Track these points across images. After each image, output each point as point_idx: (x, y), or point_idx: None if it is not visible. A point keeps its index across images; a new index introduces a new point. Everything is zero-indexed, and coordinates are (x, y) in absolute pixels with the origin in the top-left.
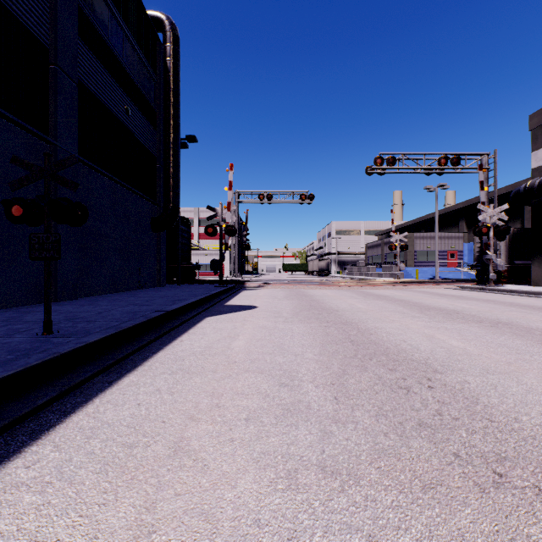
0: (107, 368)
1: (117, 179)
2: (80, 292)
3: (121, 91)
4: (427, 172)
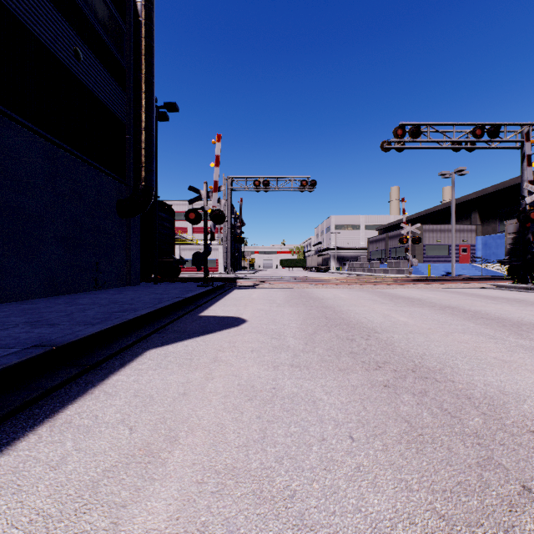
0: None
1: (55, 140)
2: None
3: (66, 24)
4: (456, 147)
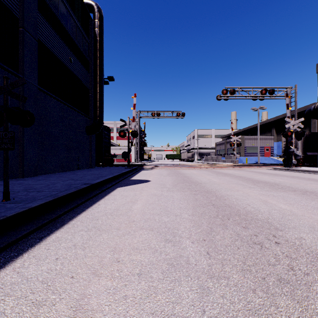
0: (41, 226)
1: (64, 102)
2: (40, 171)
3: (67, 47)
4: (254, 98)
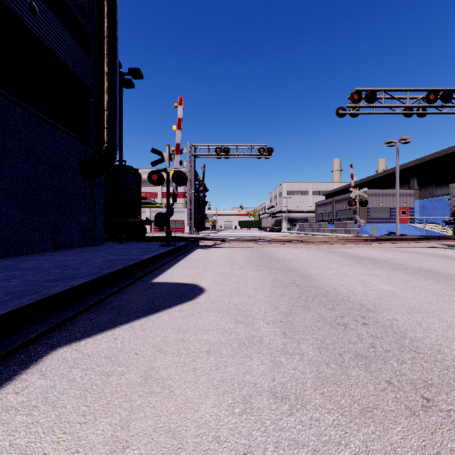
0: None
1: (3, 92)
2: None
3: None
4: (408, 112)
